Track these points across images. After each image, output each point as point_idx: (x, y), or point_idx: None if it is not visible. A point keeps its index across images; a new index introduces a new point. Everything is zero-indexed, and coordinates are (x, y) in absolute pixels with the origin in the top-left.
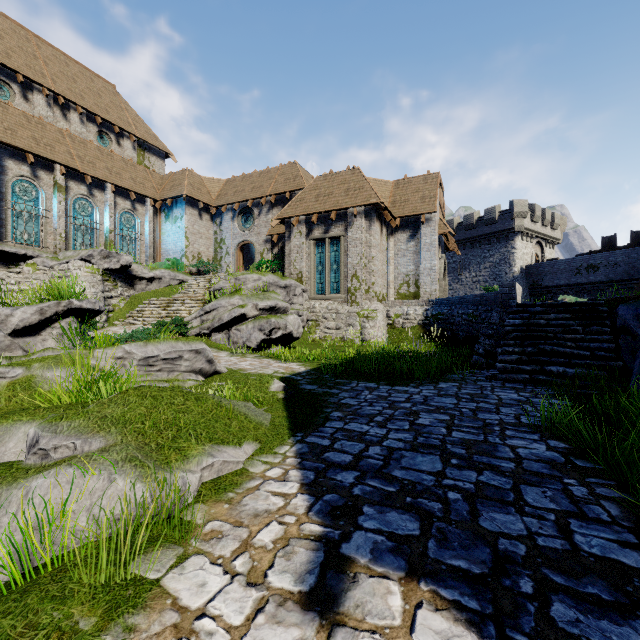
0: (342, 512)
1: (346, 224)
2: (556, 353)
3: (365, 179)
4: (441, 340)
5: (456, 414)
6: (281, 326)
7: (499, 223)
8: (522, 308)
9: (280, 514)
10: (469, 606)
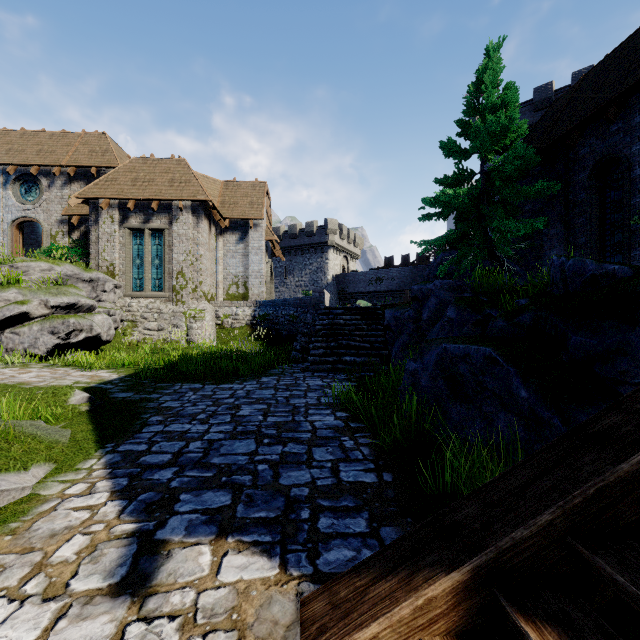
0: (158, 505)
1: (171, 217)
2: (350, 346)
3: (192, 173)
4: (267, 339)
5: (273, 403)
6: (84, 328)
7: (317, 236)
8: (329, 311)
9: (85, 526)
10: (264, 541)
